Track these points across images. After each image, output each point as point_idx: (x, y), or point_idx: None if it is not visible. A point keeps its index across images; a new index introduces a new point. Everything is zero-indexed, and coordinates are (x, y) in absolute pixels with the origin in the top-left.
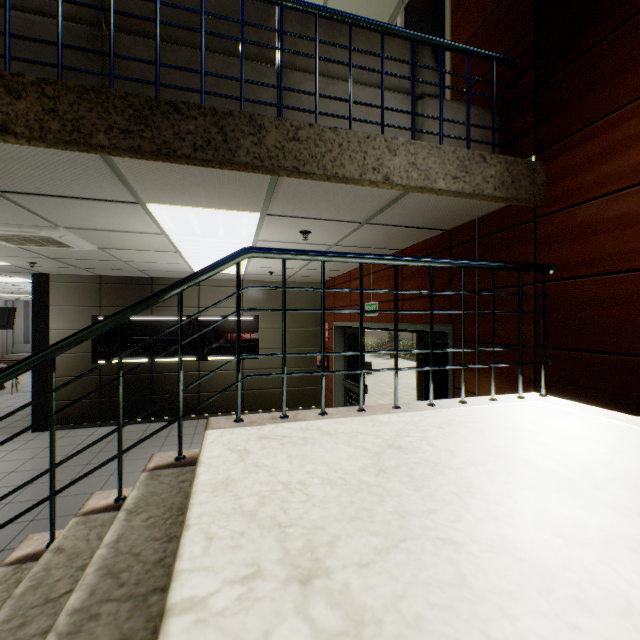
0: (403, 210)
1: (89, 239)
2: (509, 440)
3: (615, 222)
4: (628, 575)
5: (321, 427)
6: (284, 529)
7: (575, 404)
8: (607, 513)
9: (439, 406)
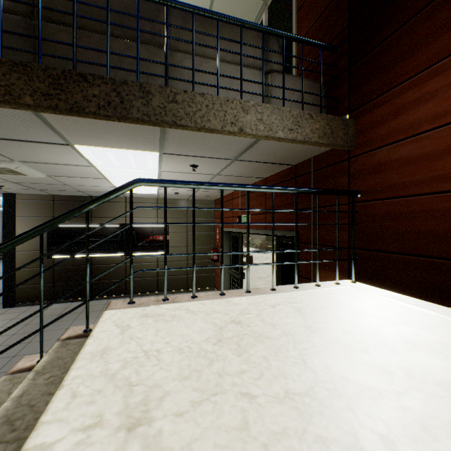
0: (259, 151)
1: (39, 169)
2: (318, 316)
3: (398, 162)
4: (363, 418)
5: (189, 307)
6: (132, 387)
7: (373, 288)
8: (366, 371)
9: (278, 290)
